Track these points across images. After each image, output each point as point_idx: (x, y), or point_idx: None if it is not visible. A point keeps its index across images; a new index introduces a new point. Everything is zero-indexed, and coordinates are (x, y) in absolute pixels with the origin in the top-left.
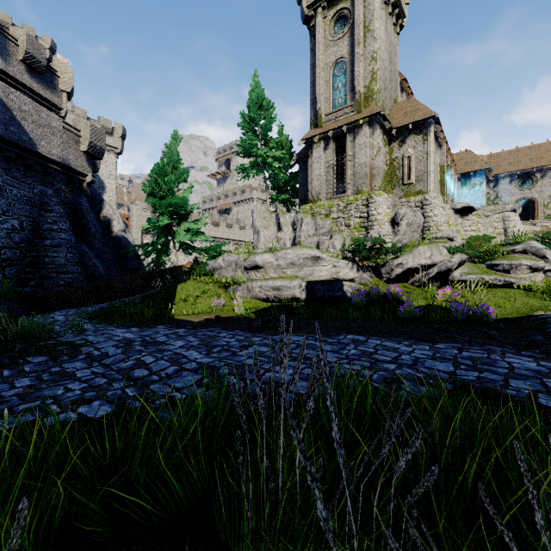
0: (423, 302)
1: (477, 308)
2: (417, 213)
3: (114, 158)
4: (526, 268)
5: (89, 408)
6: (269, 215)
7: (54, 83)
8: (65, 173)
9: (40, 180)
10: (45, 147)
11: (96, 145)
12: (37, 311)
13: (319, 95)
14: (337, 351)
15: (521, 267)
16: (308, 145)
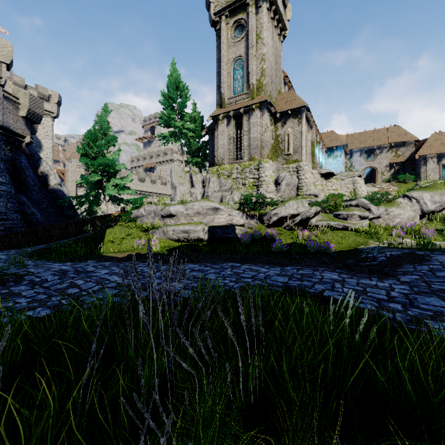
0: (290, 241)
1: (323, 244)
2: (293, 176)
3: (51, 121)
4: (357, 216)
5: (34, 312)
6: (184, 174)
7: None
8: (5, 134)
9: None
10: None
11: (34, 112)
12: None
13: (223, 83)
14: (218, 273)
15: (354, 216)
16: (215, 121)
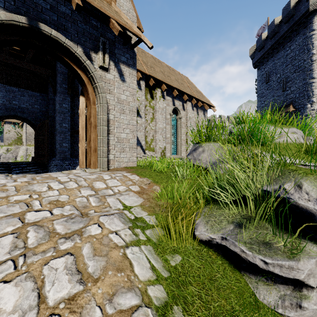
0: None
1: None
2: (7, 154)
3: None
4: None
5: None
6: None
7: None
8: None
9: None
10: None
11: None
12: None
13: None
14: None
15: None
16: None
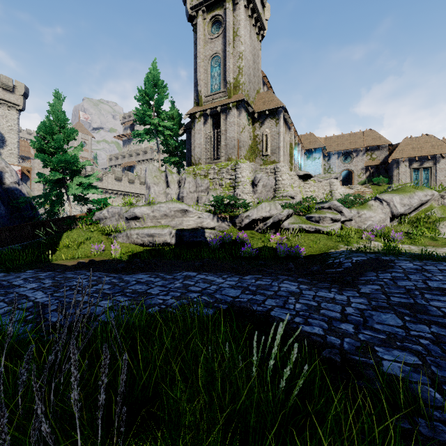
0: (261, 244)
1: (294, 248)
2: (270, 177)
3: (16, 114)
4: (329, 219)
5: None
6: (159, 174)
7: None
8: None
9: None
10: None
11: None
12: None
13: (200, 80)
14: (165, 285)
15: (326, 219)
16: (192, 119)
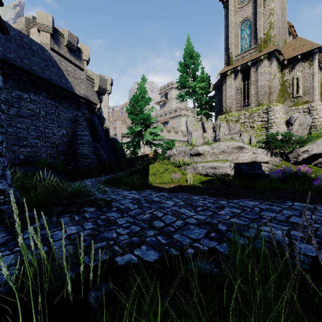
0: None
1: None
2: (306, 116)
3: (107, 96)
4: None
5: (141, 251)
6: (197, 123)
7: (80, 56)
8: (87, 104)
9: (75, 108)
10: (78, 90)
11: (102, 87)
12: (75, 179)
13: (231, 44)
14: (300, 216)
15: None
16: (223, 77)
